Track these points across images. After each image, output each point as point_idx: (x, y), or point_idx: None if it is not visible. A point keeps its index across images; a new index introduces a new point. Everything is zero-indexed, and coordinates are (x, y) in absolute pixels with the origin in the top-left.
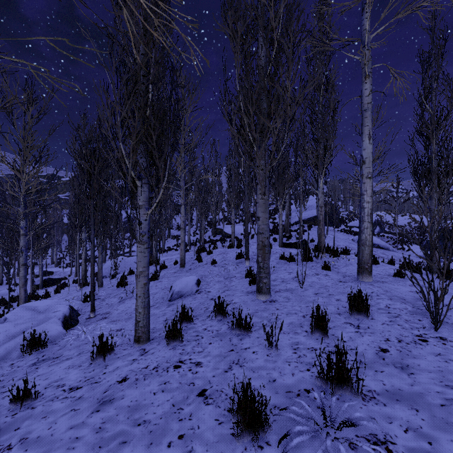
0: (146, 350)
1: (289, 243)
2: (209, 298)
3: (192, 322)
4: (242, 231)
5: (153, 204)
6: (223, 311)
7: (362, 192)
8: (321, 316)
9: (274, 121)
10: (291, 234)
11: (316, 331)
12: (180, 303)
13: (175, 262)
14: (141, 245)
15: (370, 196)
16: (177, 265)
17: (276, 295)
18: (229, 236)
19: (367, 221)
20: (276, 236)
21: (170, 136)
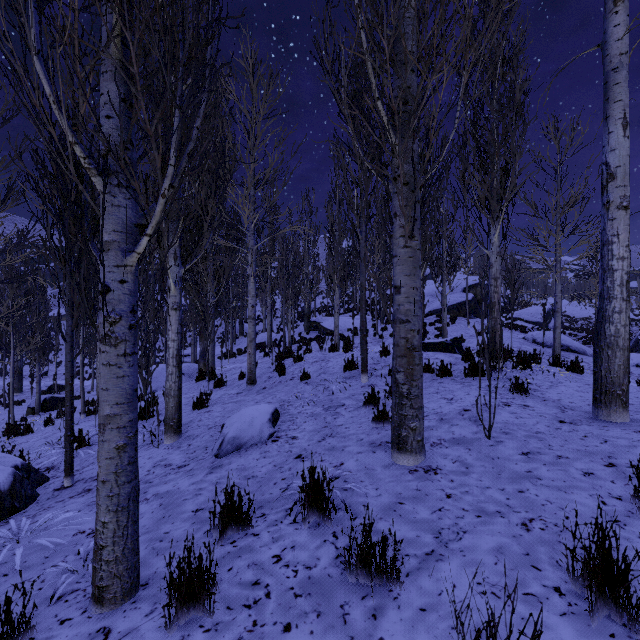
0: (111, 636)
1: (431, 344)
2: (293, 454)
3: (250, 528)
4: (349, 326)
5: (141, 240)
6: (322, 502)
7: (606, 238)
8: (609, 552)
9: (440, 63)
10: (426, 330)
11: (601, 603)
12: (235, 464)
13: (240, 375)
14: (108, 348)
15: (626, 245)
16: (243, 379)
17: (435, 454)
18: (330, 333)
19: (620, 297)
20: None
21: (183, 55)
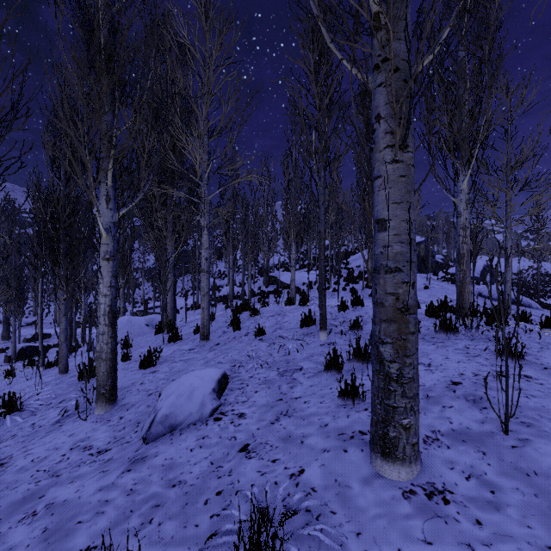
0: None
1: None
2: (237, 442)
3: None
4: (304, 280)
5: None
6: None
7: None
8: None
9: None
10: None
11: None
12: (162, 456)
13: (195, 329)
14: None
15: None
16: (199, 334)
17: (434, 459)
18: (287, 287)
19: None
20: (354, 287)
21: None
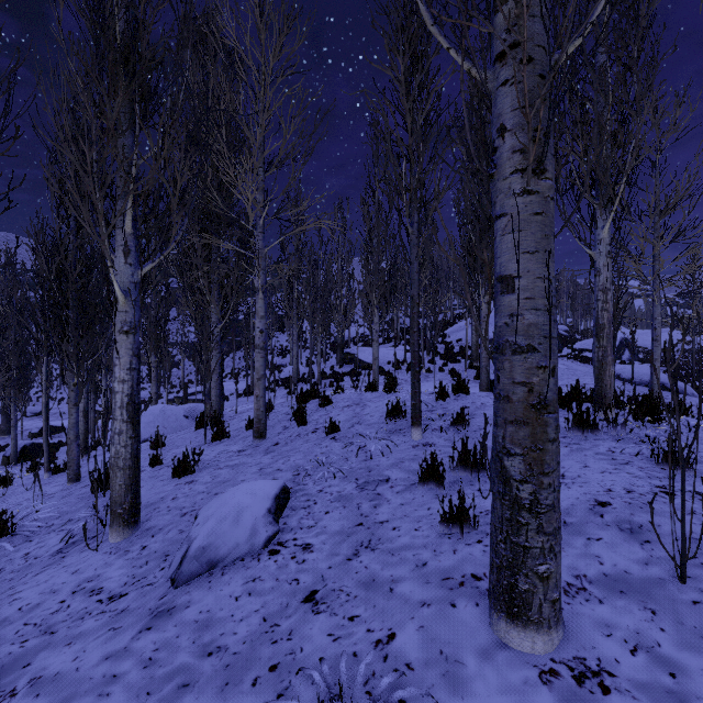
0: None
1: None
2: (300, 588)
3: None
4: (390, 358)
5: None
6: None
7: None
8: None
9: None
10: None
11: None
12: (196, 608)
13: (247, 423)
14: None
15: None
16: (252, 429)
17: (582, 620)
18: (367, 367)
19: None
20: (454, 367)
21: None
